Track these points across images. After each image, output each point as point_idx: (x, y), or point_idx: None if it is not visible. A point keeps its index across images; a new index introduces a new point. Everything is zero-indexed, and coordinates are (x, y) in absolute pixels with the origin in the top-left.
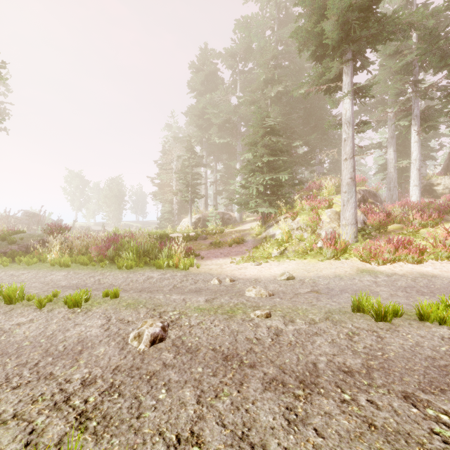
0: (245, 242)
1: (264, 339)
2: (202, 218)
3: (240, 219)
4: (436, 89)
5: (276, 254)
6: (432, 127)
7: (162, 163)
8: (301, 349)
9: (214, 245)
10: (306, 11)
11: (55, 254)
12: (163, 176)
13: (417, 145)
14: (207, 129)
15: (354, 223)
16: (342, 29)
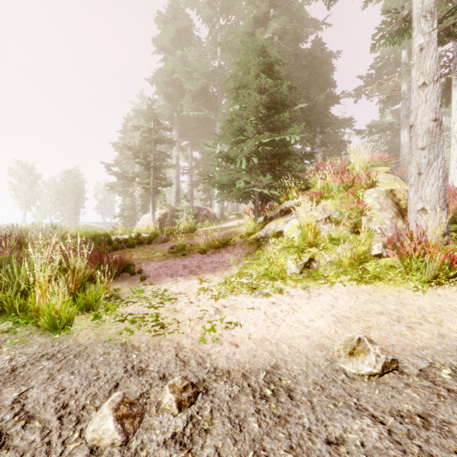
0: (228, 247)
1: None
2: (169, 213)
3: (220, 216)
4: None
5: (294, 271)
6: None
7: (122, 146)
8: None
9: (176, 252)
10: None
11: None
12: (122, 162)
13: None
14: (179, 100)
15: (443, 207)
16: None
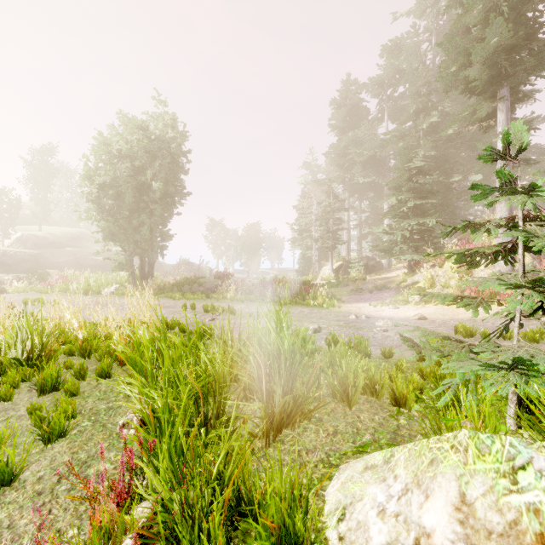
0: (387, 290)
1: (377, 337)
2: (343, 265)
3: (387, 265)
4: None
5: (417, 301)
6: None
7: (301, 208)
8: (397, 341)
9: (355, 292)
10: (451, 56)
11: (232, 293)
12: (302, 222)
13: None
14: (350, 167)
15: (510, 270)
16: (491, 70)
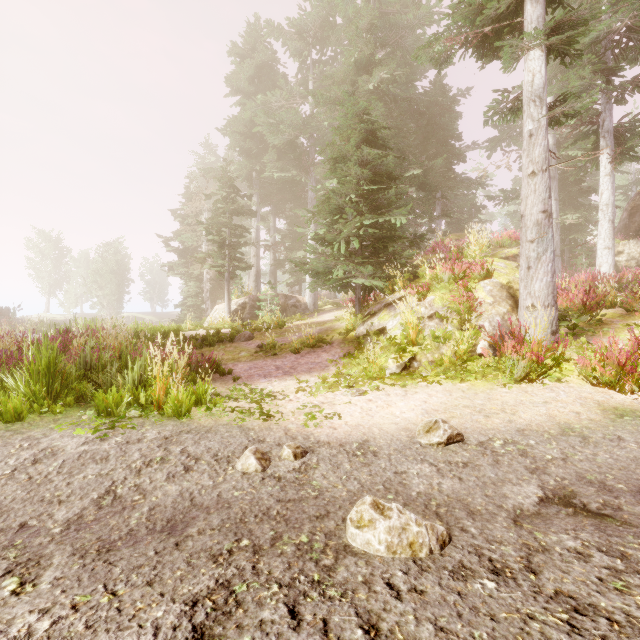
0: (325, 345)
1: None
2: (248, 303)
3: (313, 305)
4: (639, 89)
5: (395, 370)
6: (624, 156)
7: (185, 214)
8: None
9: (265, 351)
10: None
11: None
12: (185, 236)
13: (609, 181)
14: (259, 156)
15: (552, 303)
16: None
